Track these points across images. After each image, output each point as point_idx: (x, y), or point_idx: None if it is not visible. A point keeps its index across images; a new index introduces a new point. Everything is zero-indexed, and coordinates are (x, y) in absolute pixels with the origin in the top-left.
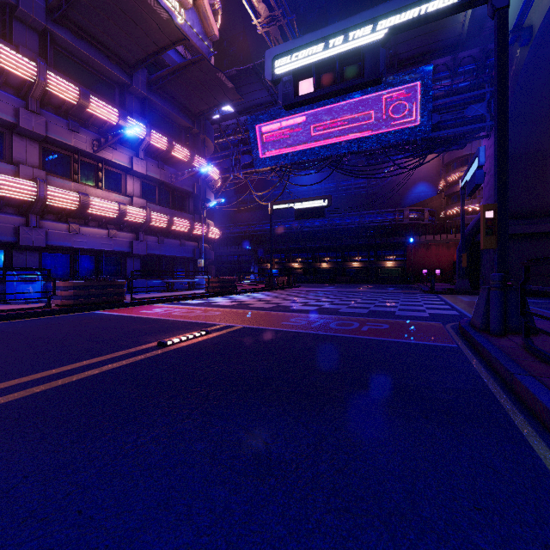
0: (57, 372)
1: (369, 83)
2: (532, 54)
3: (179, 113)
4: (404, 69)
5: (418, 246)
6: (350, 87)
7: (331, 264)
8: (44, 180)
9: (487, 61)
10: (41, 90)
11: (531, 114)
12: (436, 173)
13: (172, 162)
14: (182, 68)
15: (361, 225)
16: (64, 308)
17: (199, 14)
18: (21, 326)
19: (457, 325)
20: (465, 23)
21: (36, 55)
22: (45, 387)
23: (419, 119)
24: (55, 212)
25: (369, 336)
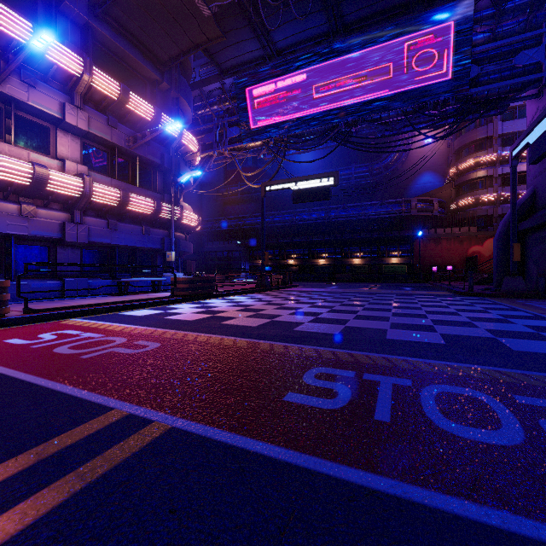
0: None
1: None
2: None
3: (140, 57)
4: (435, 5)
5: (426, 240)
6: None
7: (329, 260)
8: None
9: None
10: None
11: None
12: (444, 161)
13: (130, 121)
14: None
15: (363, 217)
16: None
17: None
18: None
19: None
20: None
21: None
22: None
23: (454, 71)
24: None
25: None
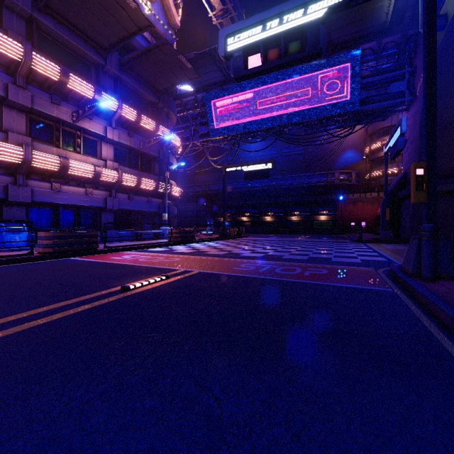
0: (23, 316)
1: (310, 57)
2: (447, 38)
3: (146, 90)
4: (336, 52)
5: (346, 202)
6: (293, 60)
7: (274, 217)
8: (29, 145)
9: (407, 45)
10: (27, 68)
11: (445, 90)
12: (362, 141)
13: (140, 132)
14: (149, 51)
15: (299, 185)
16: (44, 255)
17: (163, 6)
18: (4, 271)
19: (388, 270)
20: (389, 13)
21: (23, 38)
22: (7, 332)
23: (349, 94)
24: (39, 173)
25: (311, 280)
